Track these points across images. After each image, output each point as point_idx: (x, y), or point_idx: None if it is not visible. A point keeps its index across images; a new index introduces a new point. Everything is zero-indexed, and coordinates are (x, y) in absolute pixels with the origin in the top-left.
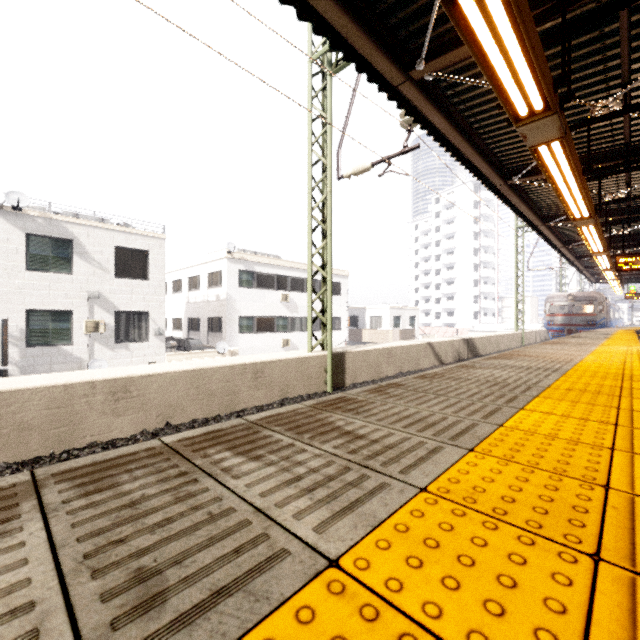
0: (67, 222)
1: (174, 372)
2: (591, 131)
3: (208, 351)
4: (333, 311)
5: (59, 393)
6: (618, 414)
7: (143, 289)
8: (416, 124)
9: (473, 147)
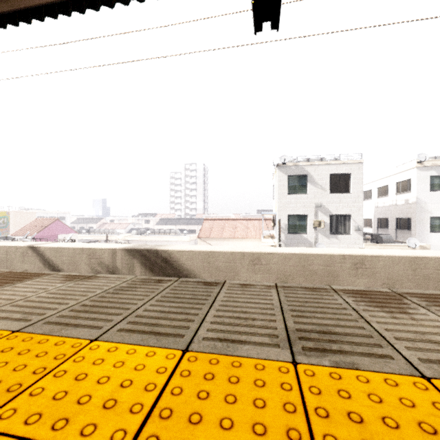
0: (304, 165)
1: (394, 256)
2: None
3: (398, 245)
4: None
5: (327, 258)
6: None
7: (346, 199)
8: None
9: None
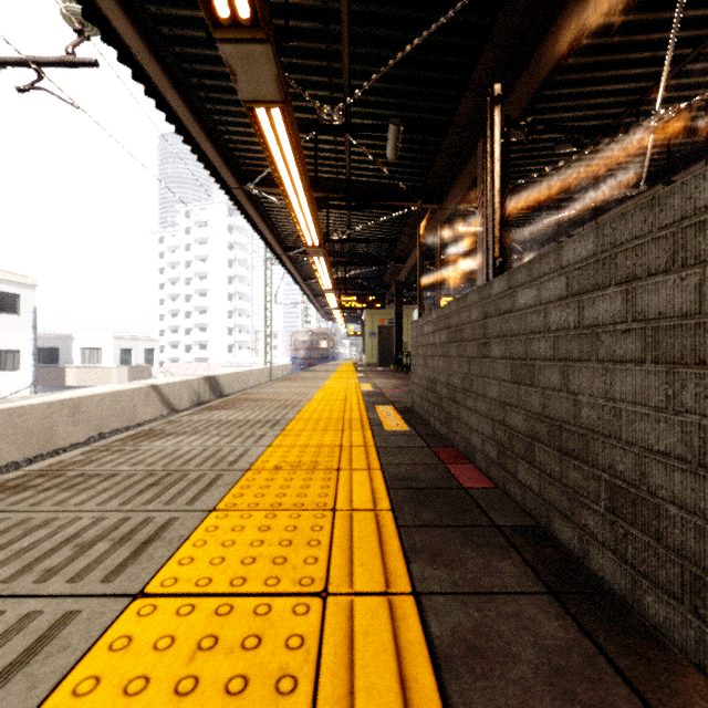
0: None
1: None
2: (320, 152)
3: None
4: (2, 339)
5: None
6: (333, 534)
7: None
8: (96, 30)
9: (191, 109)
